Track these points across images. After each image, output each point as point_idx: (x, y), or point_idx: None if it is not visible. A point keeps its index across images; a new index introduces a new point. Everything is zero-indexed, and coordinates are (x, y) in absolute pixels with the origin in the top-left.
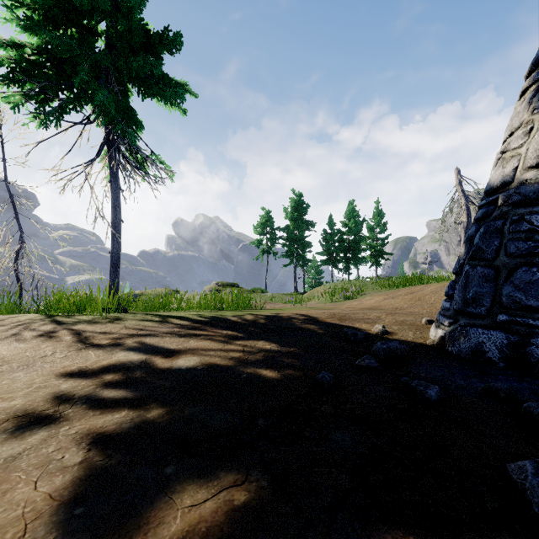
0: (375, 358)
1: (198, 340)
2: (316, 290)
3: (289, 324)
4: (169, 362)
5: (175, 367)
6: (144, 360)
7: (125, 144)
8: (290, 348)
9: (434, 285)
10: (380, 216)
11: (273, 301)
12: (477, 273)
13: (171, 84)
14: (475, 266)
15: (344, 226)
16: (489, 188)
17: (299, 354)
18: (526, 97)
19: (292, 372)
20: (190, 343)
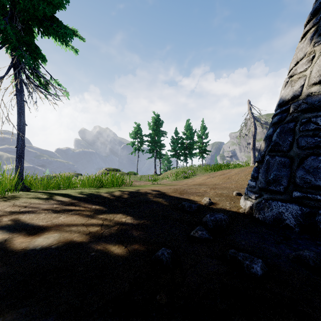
0: (205, 227)
1: (68, 215)
2: (167, 172)
3: (144, 198)
4: (28, 241)
5: (30, 247)
6: (4, 241)
7: (30, 69)
8: (140, 220)
9: (236, 169)
10: (204, 129)
11: (141, 179)
12: (276, 161)
13: (62, 26)
14: (274, 156)
15: (184, 135)
16: (282, 101)
17: (147, 226)
18: (308, 36)
19: (137, 247)
20: (60, 218)
